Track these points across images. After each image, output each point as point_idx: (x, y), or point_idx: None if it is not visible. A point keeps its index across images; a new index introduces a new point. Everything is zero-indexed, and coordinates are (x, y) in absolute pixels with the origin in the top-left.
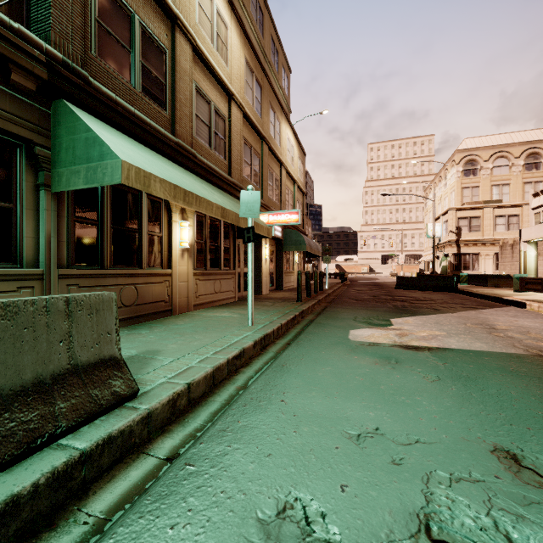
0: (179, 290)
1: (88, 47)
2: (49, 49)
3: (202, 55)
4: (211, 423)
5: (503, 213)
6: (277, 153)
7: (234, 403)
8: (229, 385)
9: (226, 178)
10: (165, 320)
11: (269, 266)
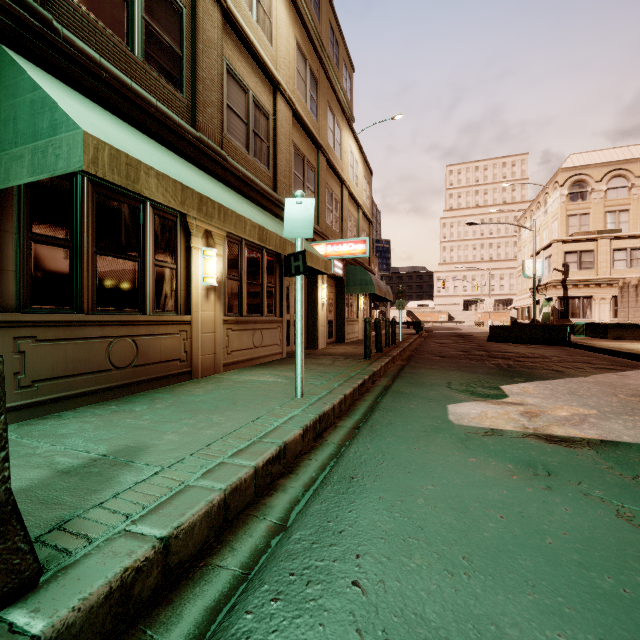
0: (202, 344)
1: None
2: None
3: (235, 23)
4: None
5: (623, 245)
6: (338, 168)
7: (256, 583)
8: (255, 522)
9: (270, 194)
10: (178, 387)
11: (327, 313)
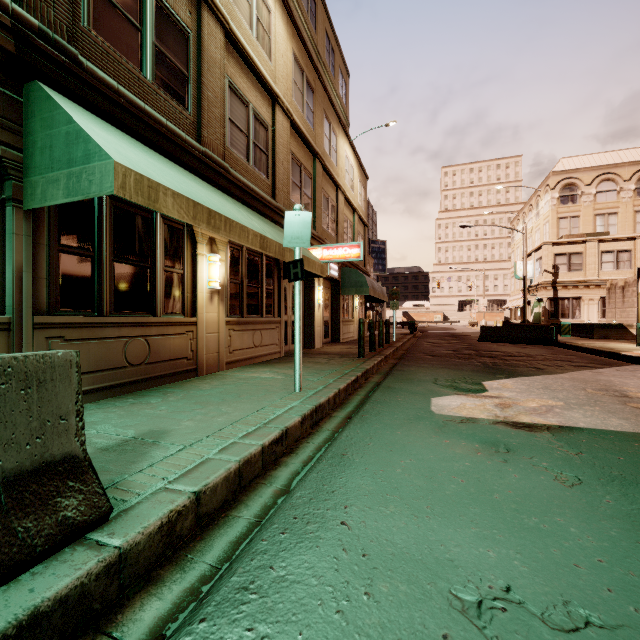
0: (207, 344)
1: (79, 17)
2: (18, 11)
3: (237, 43)
4: (228, 565)
5: (611, 248)
6: (333, 173)
7: (268, 525)
8: (263, 487)
9: (269, 202)
10: (186, 383)
11: (323, 314)
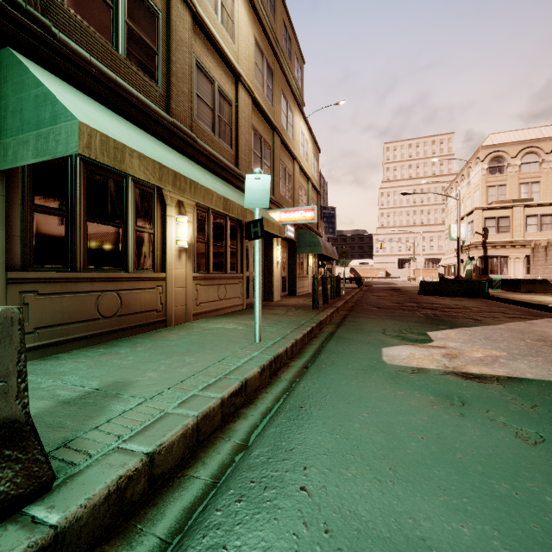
0: (175, 297)
1: None
2: None
3: (203, 25)
4: (179, 540)
5: (535, 212)
6: (290, 146)
7: (223, 489)
8: (221, 442)
9: (233, 169)
10: (155, 333)
11: (281, 270)
